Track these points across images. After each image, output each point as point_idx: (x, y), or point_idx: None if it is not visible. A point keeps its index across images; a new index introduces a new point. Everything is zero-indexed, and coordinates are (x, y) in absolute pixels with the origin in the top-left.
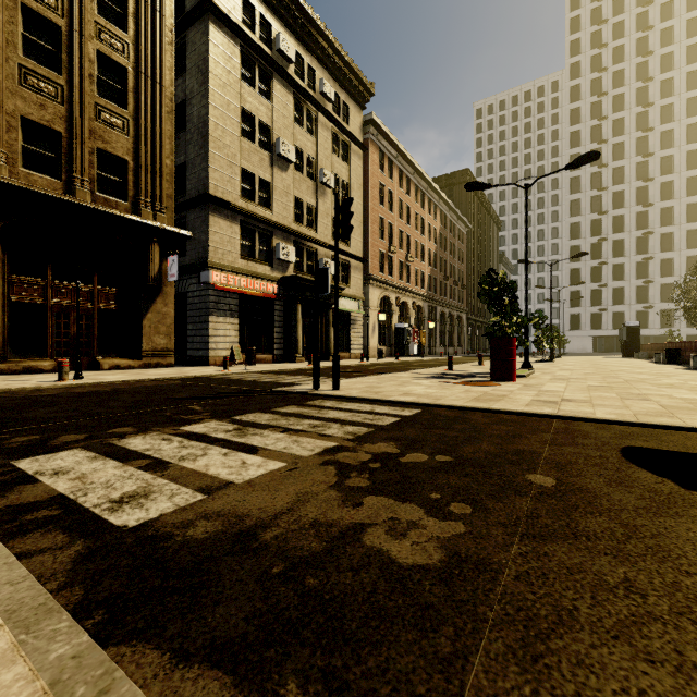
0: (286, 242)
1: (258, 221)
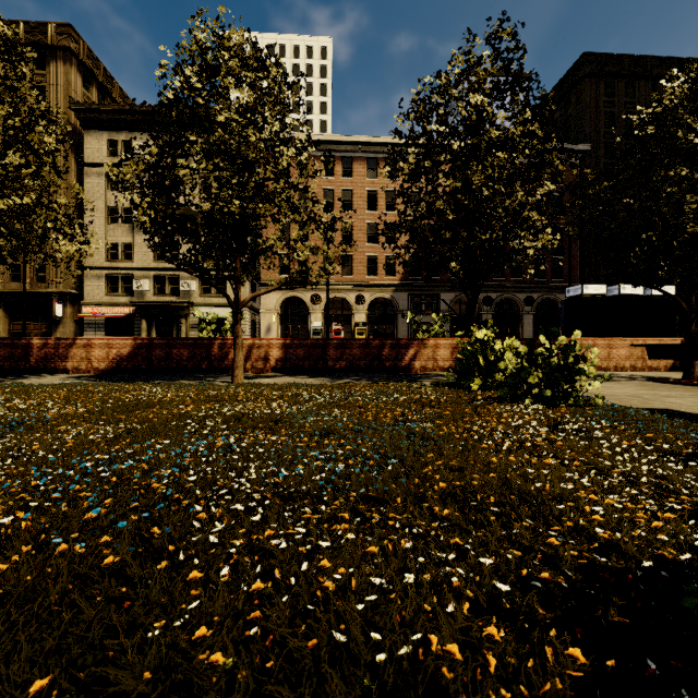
0: (147, 277)
1: (119, 270)
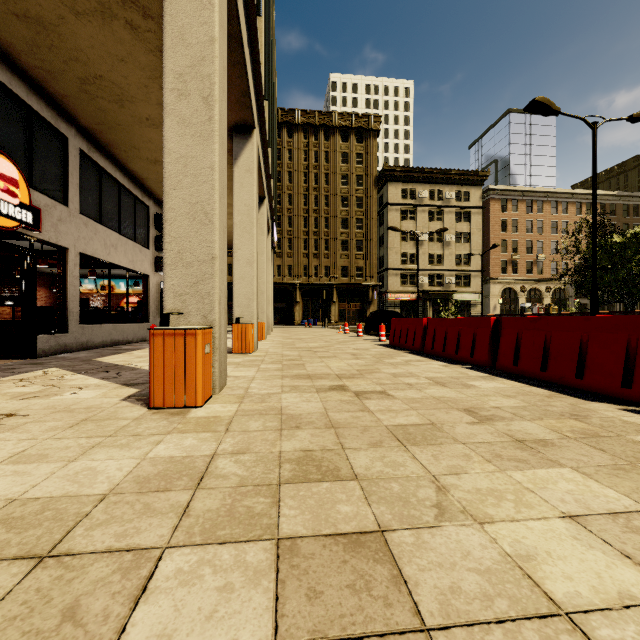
0: (424, 275)
1: (408, 271)
